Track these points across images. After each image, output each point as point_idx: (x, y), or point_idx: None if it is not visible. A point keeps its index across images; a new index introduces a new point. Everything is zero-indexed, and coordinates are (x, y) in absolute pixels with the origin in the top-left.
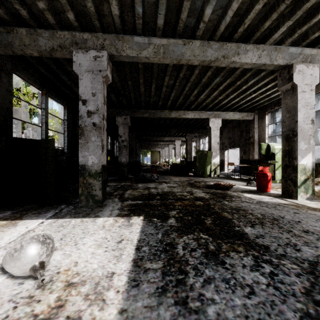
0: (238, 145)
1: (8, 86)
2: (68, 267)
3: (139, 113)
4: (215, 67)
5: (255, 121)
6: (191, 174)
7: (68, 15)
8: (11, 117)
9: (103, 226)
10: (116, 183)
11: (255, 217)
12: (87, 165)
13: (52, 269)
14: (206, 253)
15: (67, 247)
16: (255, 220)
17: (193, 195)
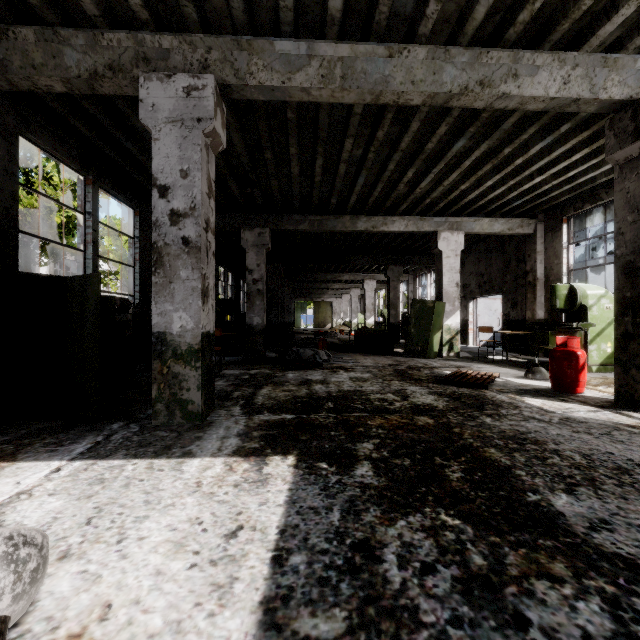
0: (500, 289)
1: (9, 162)
2: (80, 625)
3: (290, 223)
4: (458, 113)
5: (538, 236)
6: (398, 350)
7: None
8: (15, 230)
9: (197, 484)
10: (241, 371)
11: (570, 462)
12: (170, 334)
13: (36, 632)
14: (465, 583)
15: (97, 550)
16: (573, 473)
17: (408, 400)
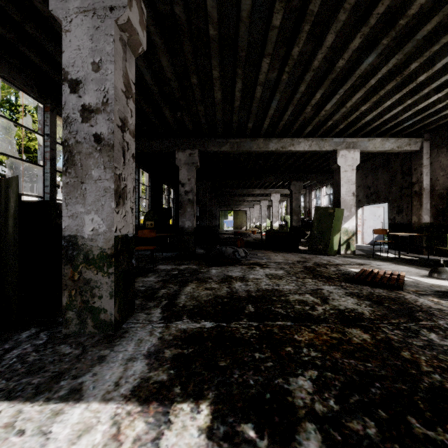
0: (386, 198)
1: None
2: None
3: (214, 145)
4: (375, 21)
5: (424, 153)
6: (301, 247)
7: None
8: None
9: None
10: (172, 266)
11: None
12: (82, 237)
13: None
14: None
15: None
16: None
17: (328, 303)
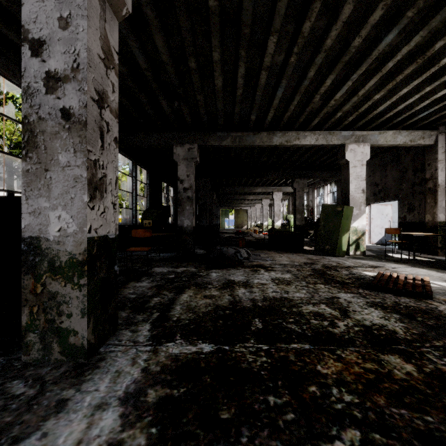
0: (395, 195)
1: None
2: None
3: (215, 139)
4: None
5: (439, 147)
6: (305, 247)
7: None
8: None
9: None
10: (169, 268)
11: None
12: (46, 240)
13: None
14: None
15: None
16: None
17: (350, 316)
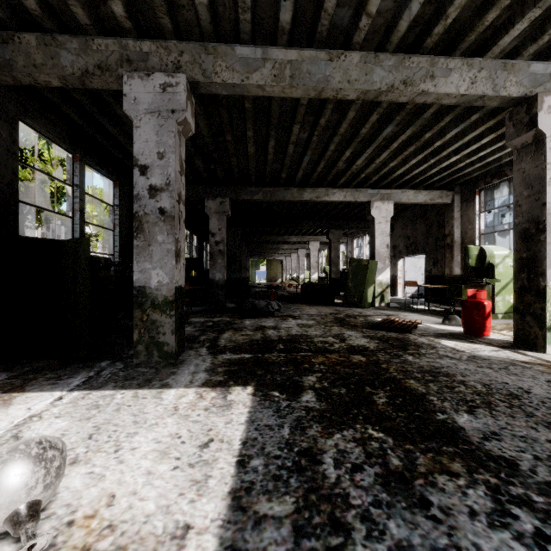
0: (423, 249)
1: (11, 143)
2: (93, 509)
3: (246, 194)
4: (386, 105)
5: (454, 206)
6: (338, 301)
7: (112, 7)
8: (15, 200)
9: (174, 408)
10: (205, 319)
11: (473, 390)
12: (149, 288)
13: (60, 514)
14: (385, 477)
15: (99, 457)
16: (474, 398)
17: (345, 342)
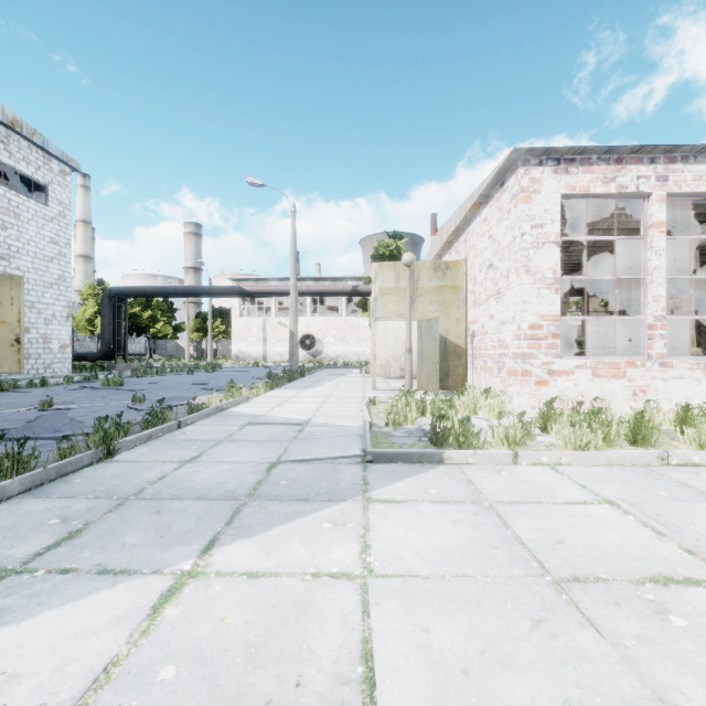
0: None
1: None
2: None
3: None
4: None
5: None
6: None
7: None
8: None
9: None
10: None
11: None
12: None
13: None
14: None
15: None
16: None
17: None
